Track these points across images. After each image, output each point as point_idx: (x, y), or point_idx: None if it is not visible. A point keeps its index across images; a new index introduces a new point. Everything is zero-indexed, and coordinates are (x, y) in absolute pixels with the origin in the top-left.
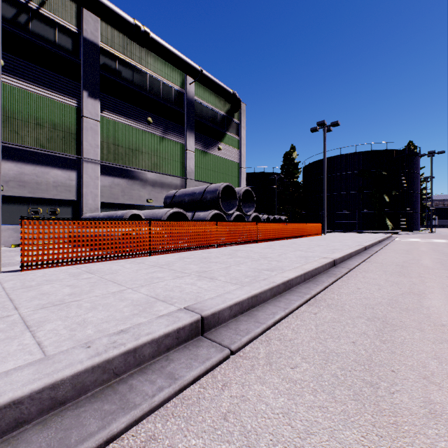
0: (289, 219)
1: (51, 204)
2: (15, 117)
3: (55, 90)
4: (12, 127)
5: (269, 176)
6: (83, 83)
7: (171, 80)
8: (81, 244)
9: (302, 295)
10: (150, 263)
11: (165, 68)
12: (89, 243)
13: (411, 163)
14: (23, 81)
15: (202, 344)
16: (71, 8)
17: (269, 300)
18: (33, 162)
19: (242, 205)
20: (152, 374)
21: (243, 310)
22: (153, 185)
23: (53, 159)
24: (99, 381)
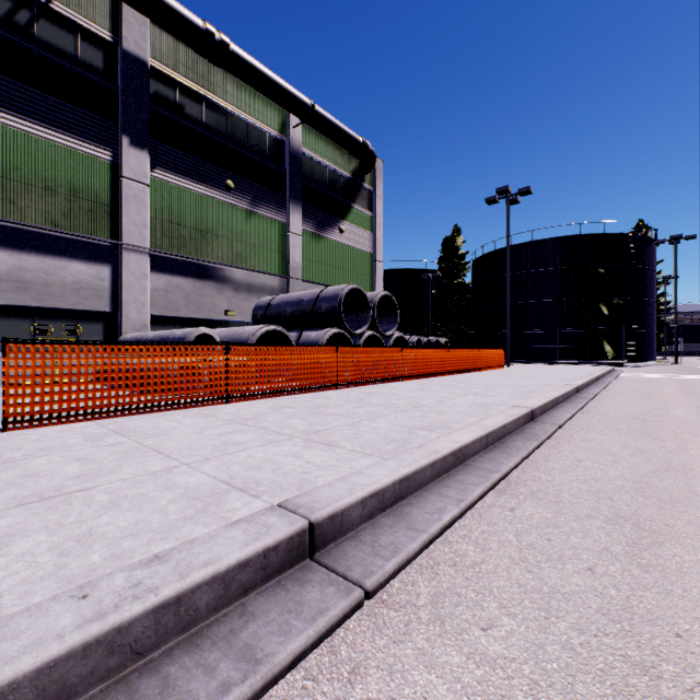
0: (451, 342)
1: (69, 317)
2: (10, 178)
3: (76, 134)
4: (6, 192)
5: (419, 275)
6: (122, 123)
7: (265, 121)
8: (109, 385)
9: (485, 475)
10: (225, 416)
11: (255, 101)
12: (124, 382)
13: (642, 254)
14: (23, 119)
15: (311, 576)
16: (101, 1)
17: (429, 484)
18: (40, 251)
19: (378, 320)
20: (212, 650)
21: (386, 505)
22: (236, 288)
23: (73, 245)
24: (100, 673)
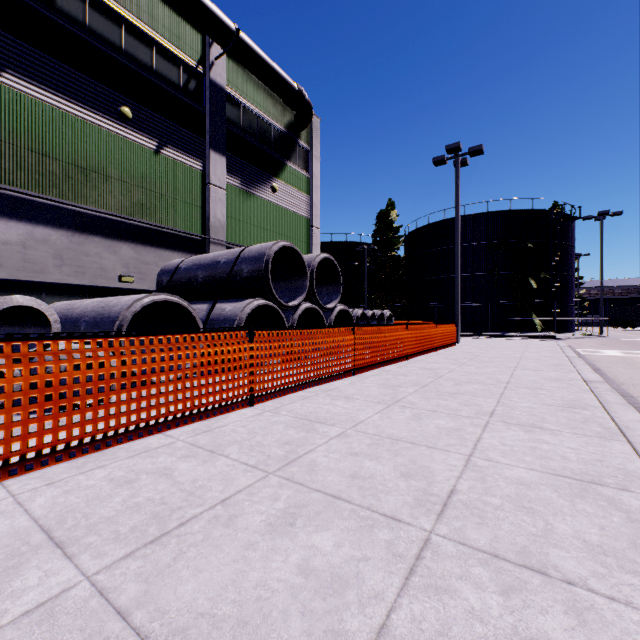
0: None
1: None
2: None
3: None
4: None
5: (354, 248)
6: None
7: (177, 44)
8: None
9: None
10: None
11: (163, 15)
12: None
13: (565, 231)
14: None
15: None
16: None
17: None
18: None
19: (316, 290)
20: None
21: None
22: (136, 246)
23: None
24: None
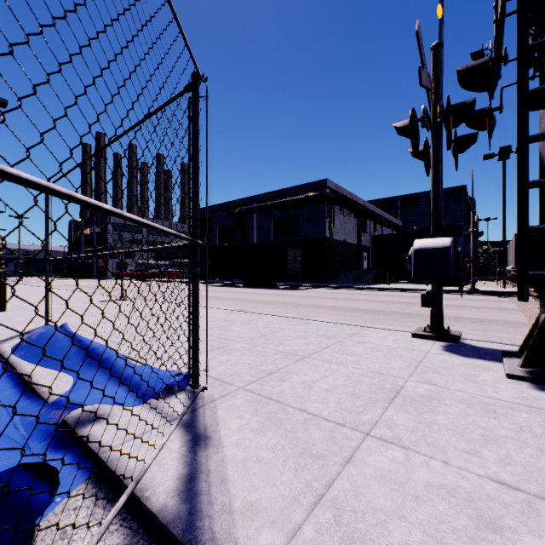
0: None
1: None
2: None
3: None
4: None
5: None
6: None
7: None
8: None
9: None
10: None
11: None
12: None
13: None
14: None
15: None
16: None
17: None
18: None
19: None
20: None
21: None
22: None
23: None
24: None
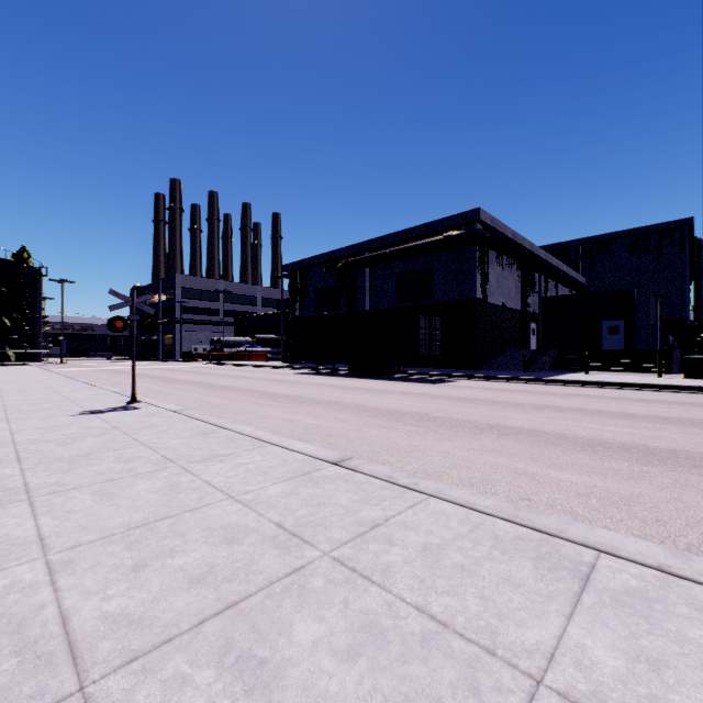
0: None
1: None
2: None
3: None
4: None
5: None
6: None
7: None
8: None
9: None
10: None
11: None
12: None
13: (36, 282)
14: None
15: None
16: None
17: None
18: None
19: None
20: None
21: None
22: None
23: None
24: None
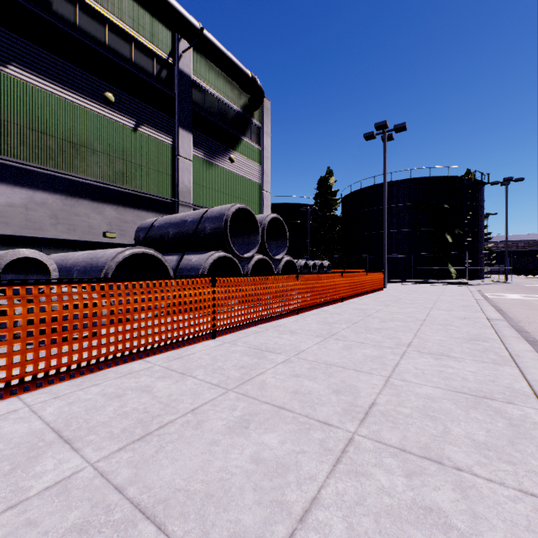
0: None
1: None
2: None
3: None
4: None
5: (298, 209)
6: None
7: (152, 40)
8: None
9: None
10: None
11: (140, 16)
12: None
13: (476, 194)
14: None
15: None
16: None
17: None
18: None
19: (267, 244)
20: None
21: None
22: (117, 208)
23: None
24: None
